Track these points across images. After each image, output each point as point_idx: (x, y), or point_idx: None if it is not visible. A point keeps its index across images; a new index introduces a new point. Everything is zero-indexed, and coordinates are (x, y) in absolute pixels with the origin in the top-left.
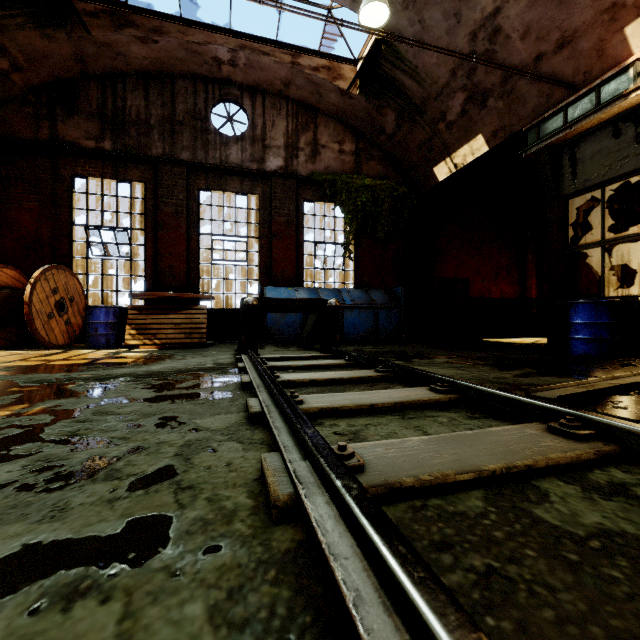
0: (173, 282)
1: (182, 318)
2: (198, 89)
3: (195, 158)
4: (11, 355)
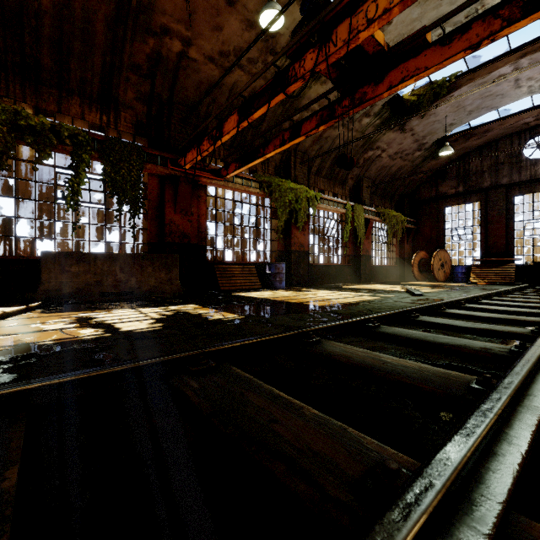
0: (496, 251)
1: (499, 270)
2: (513, 140)
3: (511, 180)
4: (429, 283)
